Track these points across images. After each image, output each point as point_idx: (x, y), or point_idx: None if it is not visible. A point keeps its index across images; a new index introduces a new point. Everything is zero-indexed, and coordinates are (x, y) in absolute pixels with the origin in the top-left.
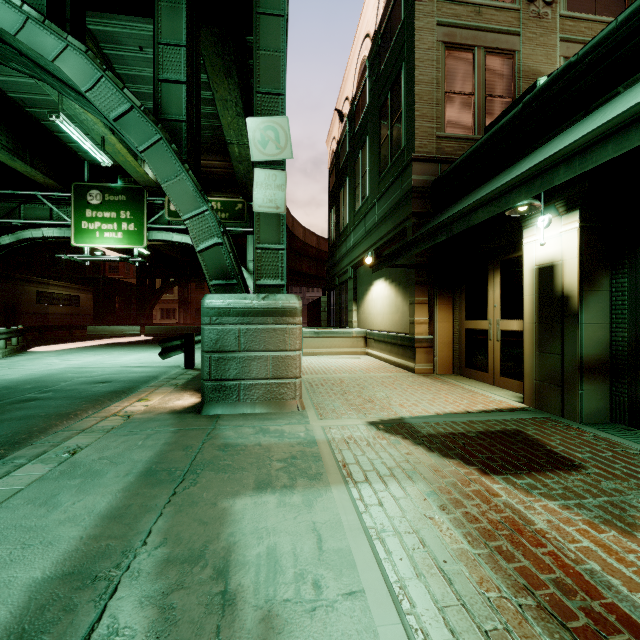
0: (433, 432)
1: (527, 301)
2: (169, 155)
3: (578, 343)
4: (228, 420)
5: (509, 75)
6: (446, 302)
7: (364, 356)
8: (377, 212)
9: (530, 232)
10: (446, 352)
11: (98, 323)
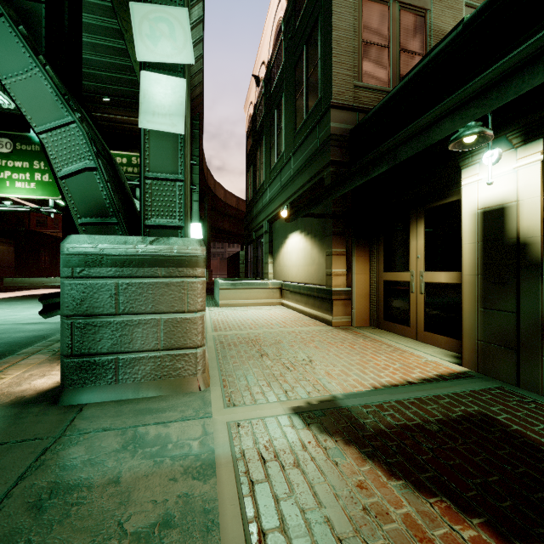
0: (382, 426)
1: (467, 250)
2: (14, 40)
3: (542, 299)
4: (92, 416)
5: (421, 32)
6: (363, 253)
7: (280, 307)
8: (293, 165)
9: (471, 171)
10: (363, 304)
11: (20, 275)
